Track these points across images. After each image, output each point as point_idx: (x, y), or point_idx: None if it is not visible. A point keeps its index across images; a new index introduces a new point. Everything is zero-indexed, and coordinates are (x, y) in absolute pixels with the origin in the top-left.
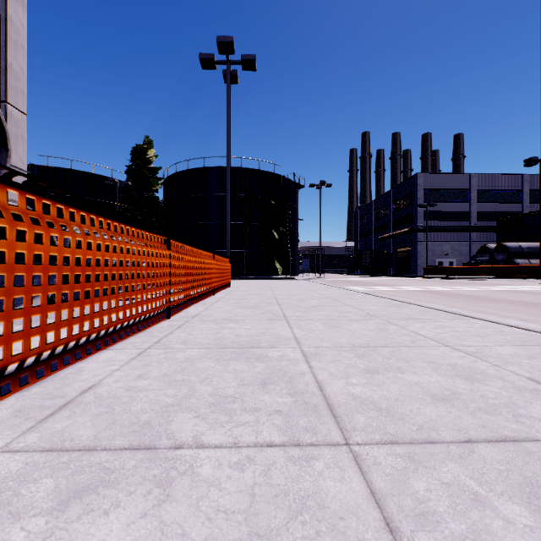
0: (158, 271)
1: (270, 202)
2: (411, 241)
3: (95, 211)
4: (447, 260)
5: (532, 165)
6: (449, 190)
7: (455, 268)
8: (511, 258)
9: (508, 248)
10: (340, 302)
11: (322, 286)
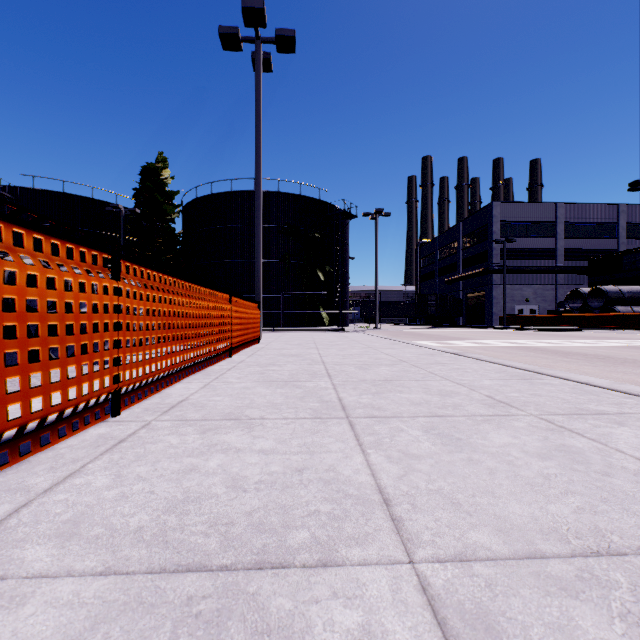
0: (74, 322)
1: (313, 235)
2: (485, 284)
3: None
4: (529, 308)
5: (638, 189)
6: (531, 223)
7: (539, 317)
8: (610, 304)
9: (606, 292)
10: (425, 370)
11: (384, 341)
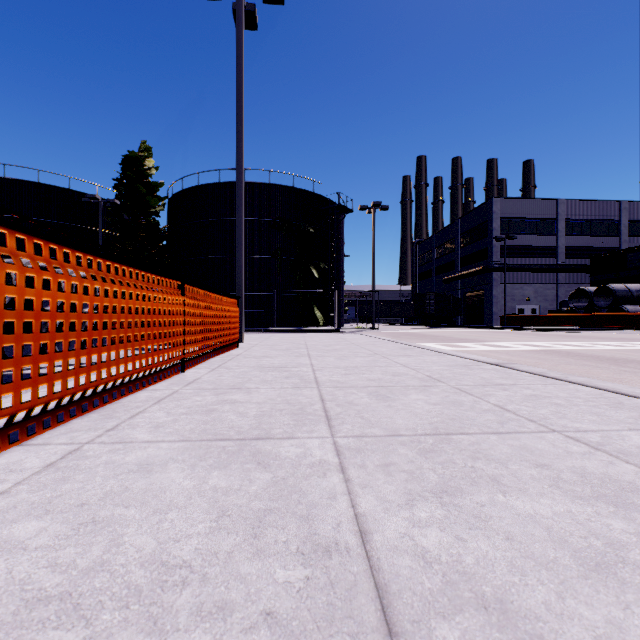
0: None
1: (307, 230)
2: (484, 283)
3: None
4: (529, 307)
5: None
6: (531, 220)
7: (543, 317)
8: (618, 304)
9: (614, 290)
10: (486, 400)
11: (391, 344)
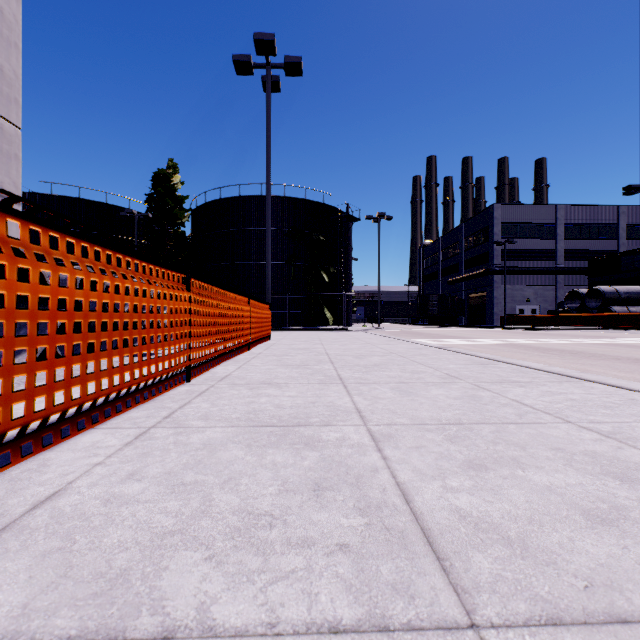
0: (173, 319)
1: (318, 238)
2: (486, 285)
3: (74, 233)
4: (529, 308)
5: (632, 193)
6: (531, 224)
7: (539, 317)
8: (607, 305)
9: (603, 293)
10: (408, 359)
11: (383, 338)
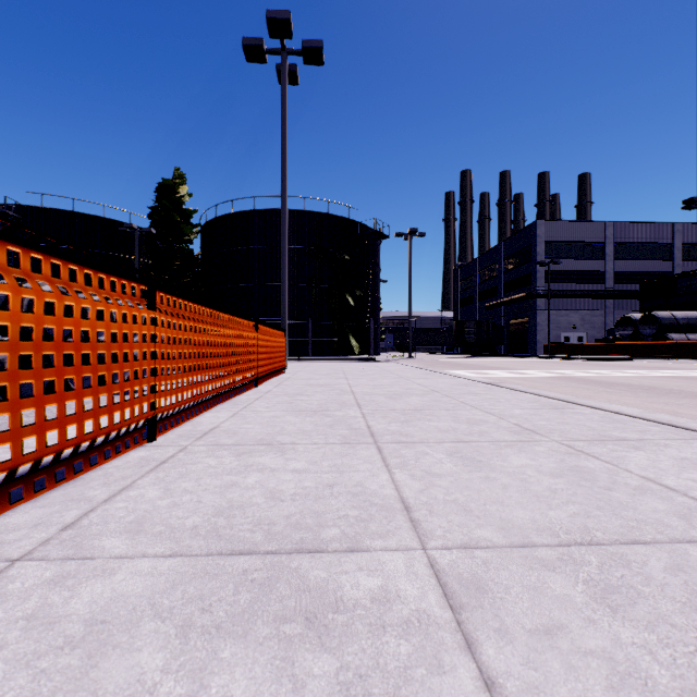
0: (118, 351)
1: (342, 257)
2: (528, 310)
3: None
4: (576, 335)
5: (692, 208)
6: (578, 243)
7: (587, 345)
8: (663, 332)
9: (658, 318)
10: (457, 399)
11: (418, 370)
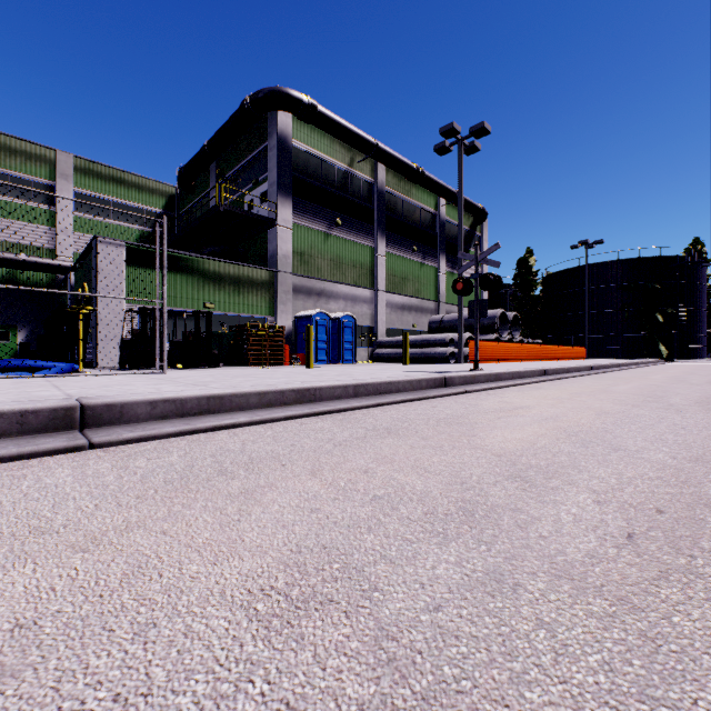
0: (556, 352)
1: (653, 286)
2: None
3: (550, 345)
4: None
5: None
6: None
7: None
8: None
9: None
10: None
11: None
